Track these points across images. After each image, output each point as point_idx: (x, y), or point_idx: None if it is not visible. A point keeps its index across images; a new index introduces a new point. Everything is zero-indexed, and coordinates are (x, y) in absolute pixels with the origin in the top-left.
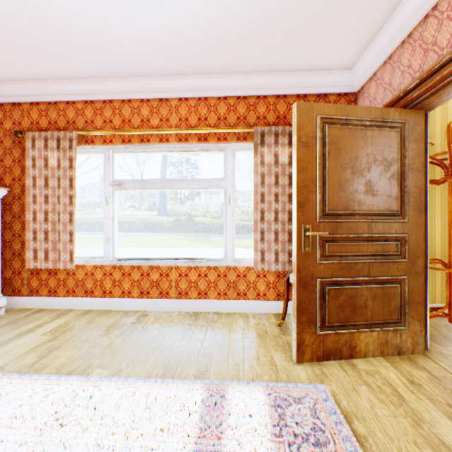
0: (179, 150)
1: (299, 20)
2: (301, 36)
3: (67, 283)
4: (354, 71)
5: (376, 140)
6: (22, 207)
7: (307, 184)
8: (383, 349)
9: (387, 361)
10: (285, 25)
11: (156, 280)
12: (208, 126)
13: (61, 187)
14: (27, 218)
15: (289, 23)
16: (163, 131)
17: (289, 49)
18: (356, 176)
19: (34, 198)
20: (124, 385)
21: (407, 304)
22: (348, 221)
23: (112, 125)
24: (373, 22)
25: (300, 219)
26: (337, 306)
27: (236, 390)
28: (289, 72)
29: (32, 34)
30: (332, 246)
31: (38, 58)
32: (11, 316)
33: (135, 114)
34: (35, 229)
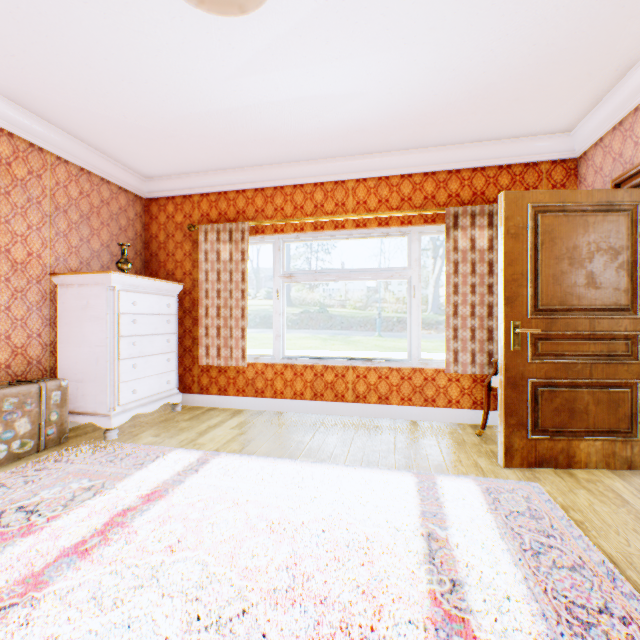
0: (355, 236)
1: (504, 96)
2: (507, 108)
3: (237, 382)
4: (573, 134)
5: (599, 227)
6: (193, 302)
7: (516, 278)
8: (608, 462)
9: (613, 473)
10: (488, 101)
11: (330, 381)
12: (390, 209)
13: (233, 281)
14: (199, 314)
15: (493, 99)
16: (340, 217)
17: (491, 121)
18: (574, 268)
19: (207, 292)
20: (335, 469)
21: (639, 412)
22: (565, 317)
23: (283, 213)
24: (597, 88)
25: (508, 316)
26: (552, 409)
27: (445, 480)
28: (488, 141)
29: (224, 136)
30: (546, 344)
31: (219, 154)
32: (189, 412)
33: (308, 200)
34: (207, 324)
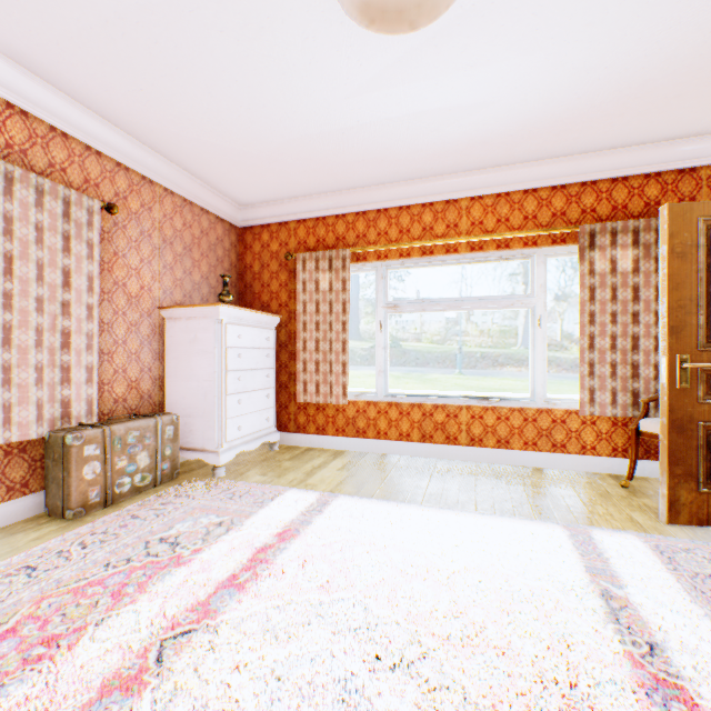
0: (469, 261)
1: (663, 92)
2: (663, 107)
3: (336, 421)
4: None
5: None
6: (289, 335)
7: (682, 304)
8: None
9: None
10: (641, 100)
11: (441, 422)
12: (510, 229)
13: (332, 312)
14: (297, 347)
15: (648, 98)
16: (453, 240)
17: (641, 123)
18: None
19: (304, 325)
20: (468, 516)
21: None
22: None
23: (387, 237)
24: None
25: (672, 348)
26: None
27: (601, 535)
28: (632, 146)
29: (330, 157)
30: None
31: (322, 177)
32: (288, 452)
33: (415, 222)
34: (305, 359)
